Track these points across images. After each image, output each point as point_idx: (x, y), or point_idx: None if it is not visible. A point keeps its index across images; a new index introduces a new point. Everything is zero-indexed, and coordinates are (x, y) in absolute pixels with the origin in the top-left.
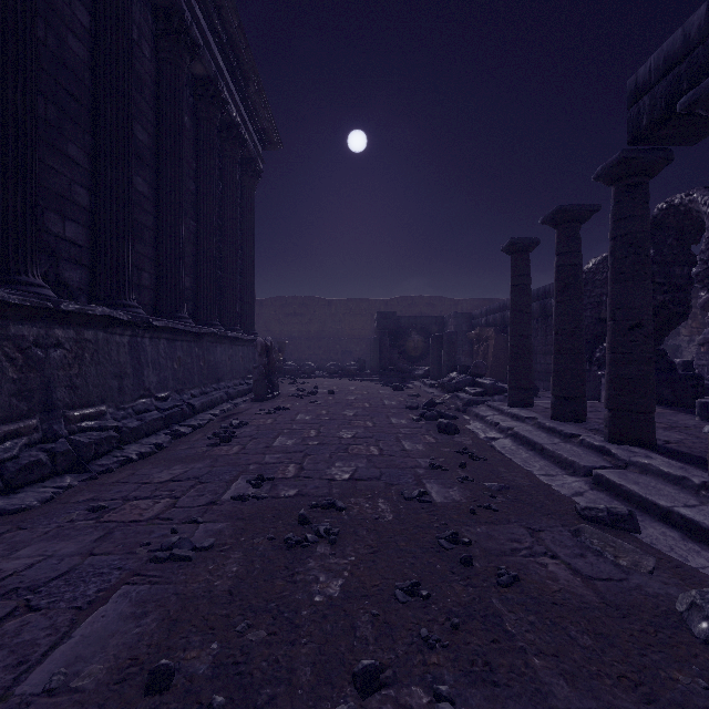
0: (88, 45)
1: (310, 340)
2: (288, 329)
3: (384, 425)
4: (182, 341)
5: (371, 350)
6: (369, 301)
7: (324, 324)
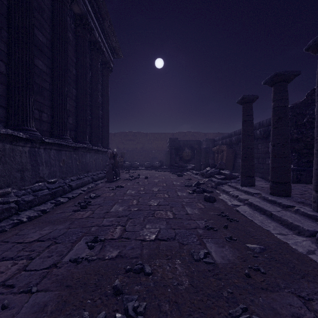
0: None
1: (137, 152)
2: (127, 147)
3: (174, 197)
4: (65, 151)
5: (166, 156)
6: (165, 134)
7: (143, 144)
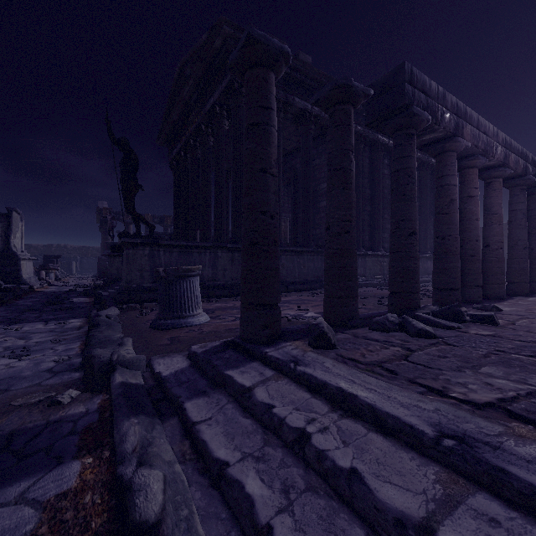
0: (388, 188)
1: None
2: None
3: None
4: None
5: None
6: None
7: None
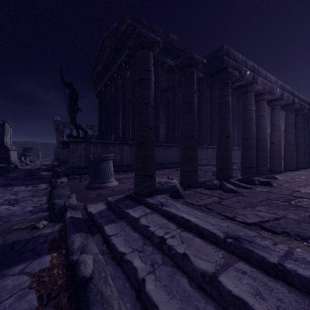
0: None
1: None
2: None
3: None
4: (234, 150)
5: None
6: None
7: None
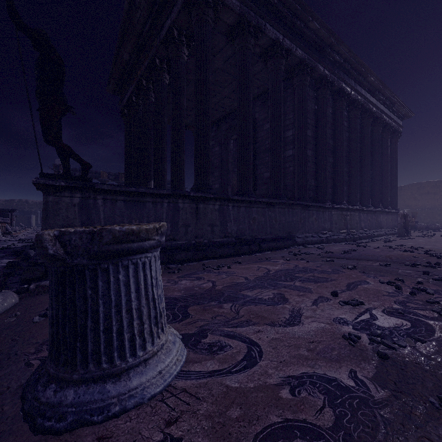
0: (347, 141)
1: (440, 210)
2: (422, 203)
3: None
4: (369, 214)
5: None
6: None
7: None
